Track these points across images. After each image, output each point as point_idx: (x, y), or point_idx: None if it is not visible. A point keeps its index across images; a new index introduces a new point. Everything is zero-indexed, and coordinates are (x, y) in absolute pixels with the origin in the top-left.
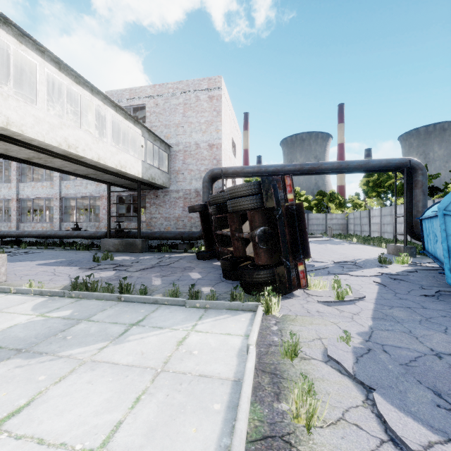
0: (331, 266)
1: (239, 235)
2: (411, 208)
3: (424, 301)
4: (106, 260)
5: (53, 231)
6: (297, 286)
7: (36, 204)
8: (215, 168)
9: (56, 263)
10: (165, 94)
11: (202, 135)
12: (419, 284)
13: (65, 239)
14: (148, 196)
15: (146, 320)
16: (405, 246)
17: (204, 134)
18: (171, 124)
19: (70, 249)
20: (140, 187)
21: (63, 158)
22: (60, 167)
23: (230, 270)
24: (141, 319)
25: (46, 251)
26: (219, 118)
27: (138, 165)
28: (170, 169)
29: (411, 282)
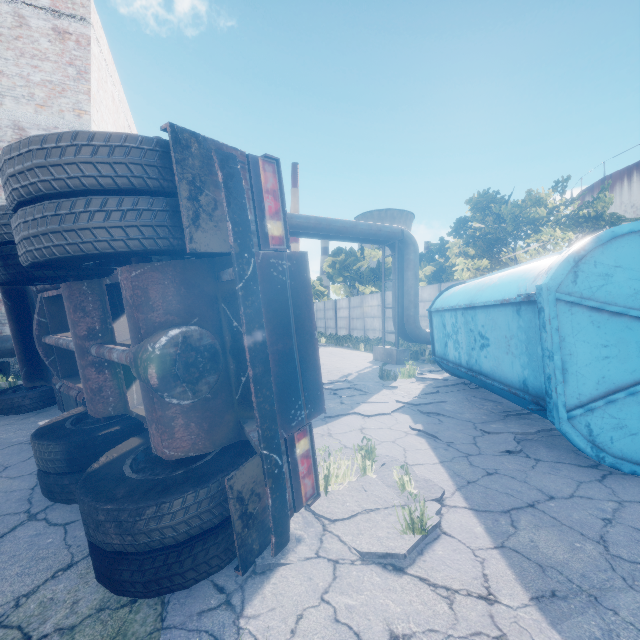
0: None
1: (101, 353)
2: (400, 296)
3: (524, 470)
4: None
5: None
6: (293, 504)
7: None
8: None
9: None
10: None
11: (35, 111)
12: (467, 419)
13: None
14: None
15: None
16: (398, 349)
17: (42, 109)
18: None
19: None
20: None
21: None
22: None
23: (67, 471)
24: None
25: None
26: (84, 86)
27: None
28: None
29: (454, 418)
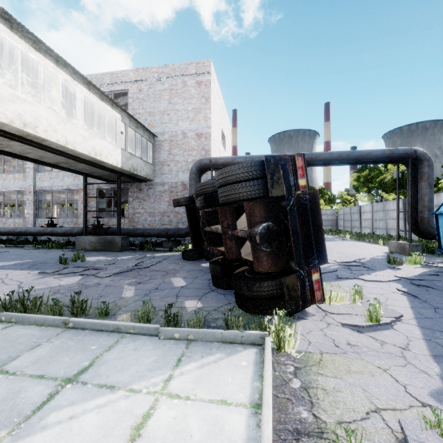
0: (336, 268)
1: (233, 233)
2: (415, 202)
3: None
4: (76, 261)
5: (23, 227)
6: (311, 301)
7: (12, 198)
8: (204, 158)
9: (15, 266)
10: (150, 78)
11: (189, 124)
12: None
13: (40, 237)
14: (130, 190)
15: (92, 370)
16: (410, 243)
17: (192, 122)
18: (156, 111)
19: (42, 247)
20: (120, 178)
21: (21, 140)
22: (23, 153)
23: (222, 277)
24: (86, 367)
25: (13, 250)
26: (208, 105)
27: (117, 154)
28: (154, 160)
29: (441, 290)
